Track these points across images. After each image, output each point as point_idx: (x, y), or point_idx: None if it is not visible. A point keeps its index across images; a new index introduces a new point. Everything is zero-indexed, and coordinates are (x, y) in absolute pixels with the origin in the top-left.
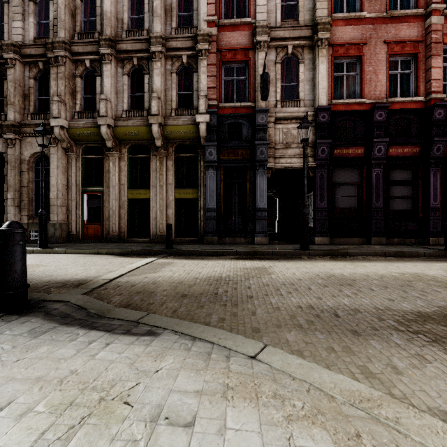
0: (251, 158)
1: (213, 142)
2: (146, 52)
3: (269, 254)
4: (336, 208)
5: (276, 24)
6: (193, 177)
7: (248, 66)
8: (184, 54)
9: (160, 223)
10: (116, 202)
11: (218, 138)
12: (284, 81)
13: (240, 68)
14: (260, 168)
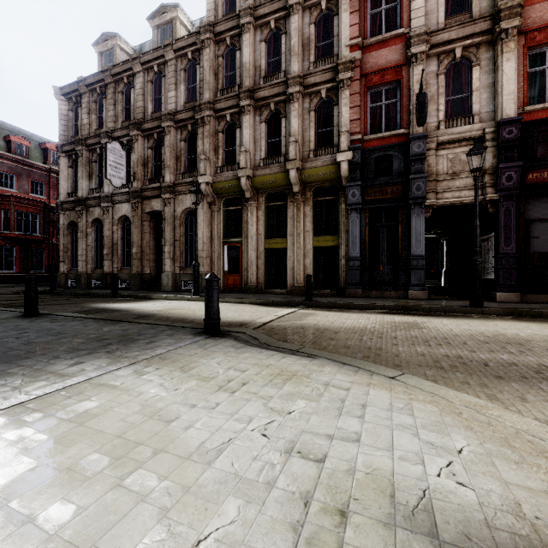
0: (403, 196)
1: (356, 181)
2: (283, 94)
3: (425, 310)
4: (533, 253)
5: (439, 26)
6: (333, 222)
7: (401, 86)
8: (322, 88)
9: (298, 273)
10: (254, 253)
11: (363, 176)
12: (450, 94)
13: (390, 90)
14: (416, 207)
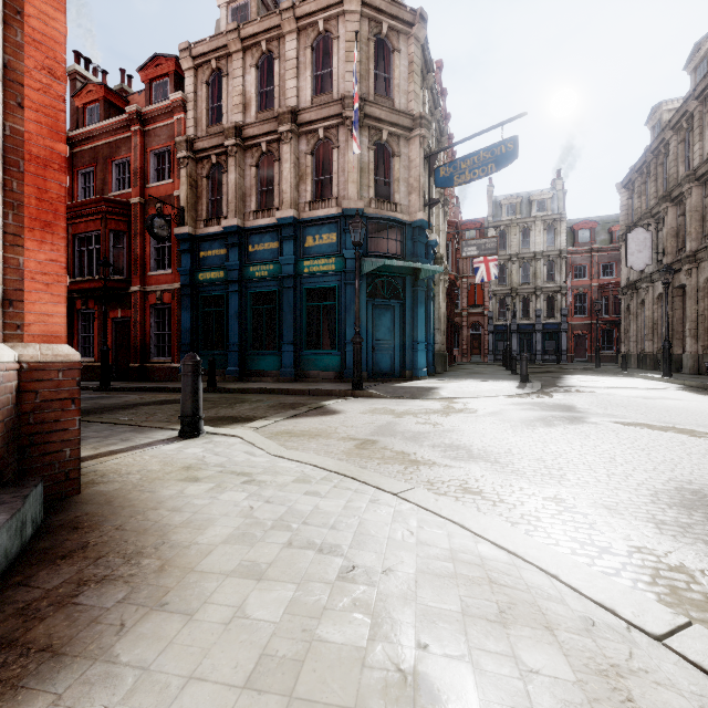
0: None
1: None
2: None
3: None
4: None
5: None
6: None
7: None
8: None
9: None
10: None
11: None
12: None
13: None
14: None
